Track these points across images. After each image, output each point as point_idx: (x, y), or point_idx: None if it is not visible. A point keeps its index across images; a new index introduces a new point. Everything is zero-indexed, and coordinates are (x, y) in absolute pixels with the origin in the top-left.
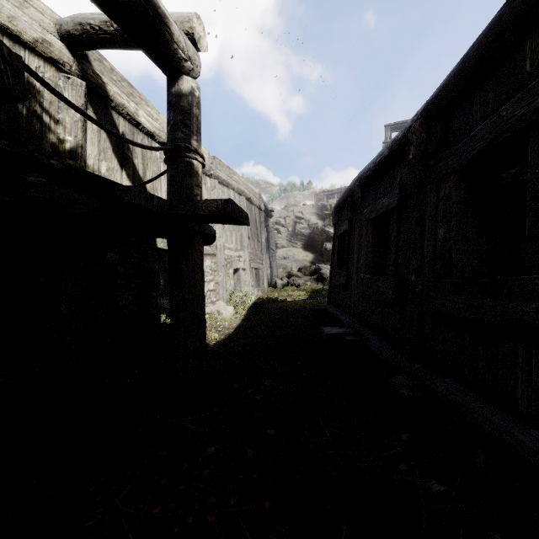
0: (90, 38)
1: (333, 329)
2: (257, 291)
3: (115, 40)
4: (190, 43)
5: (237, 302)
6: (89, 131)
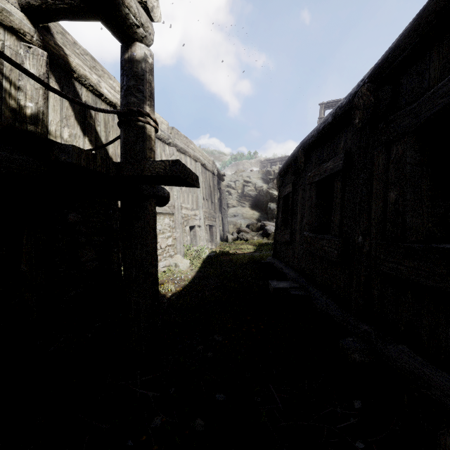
0: (49, 8)
1: (279, 283)
2: (211, 245)
3: (73, 10)
4: (143, 10)
5: (193, 255)
6: (51, 99)
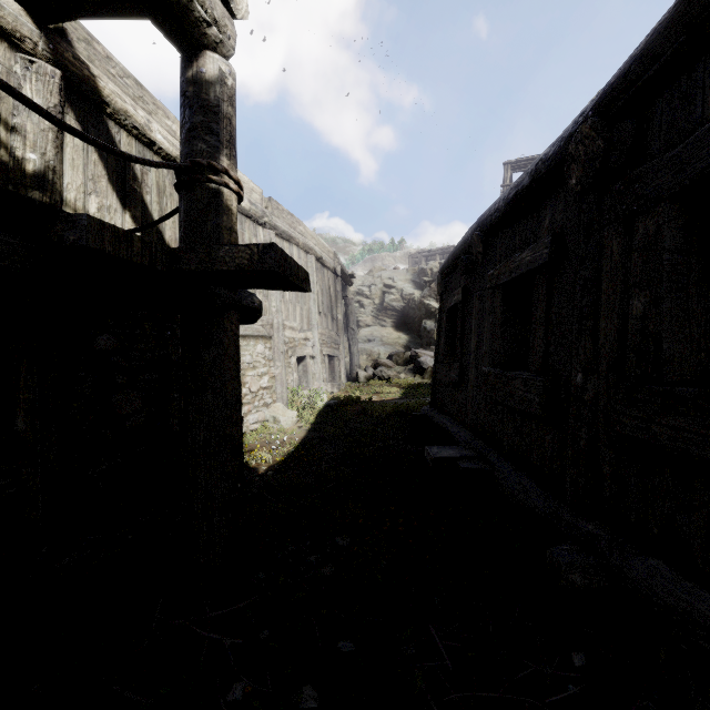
0: None
1: (441, 450)
2: (331, 387)
3: None
4: None
5: (303, 404)
6: (69, 148)
